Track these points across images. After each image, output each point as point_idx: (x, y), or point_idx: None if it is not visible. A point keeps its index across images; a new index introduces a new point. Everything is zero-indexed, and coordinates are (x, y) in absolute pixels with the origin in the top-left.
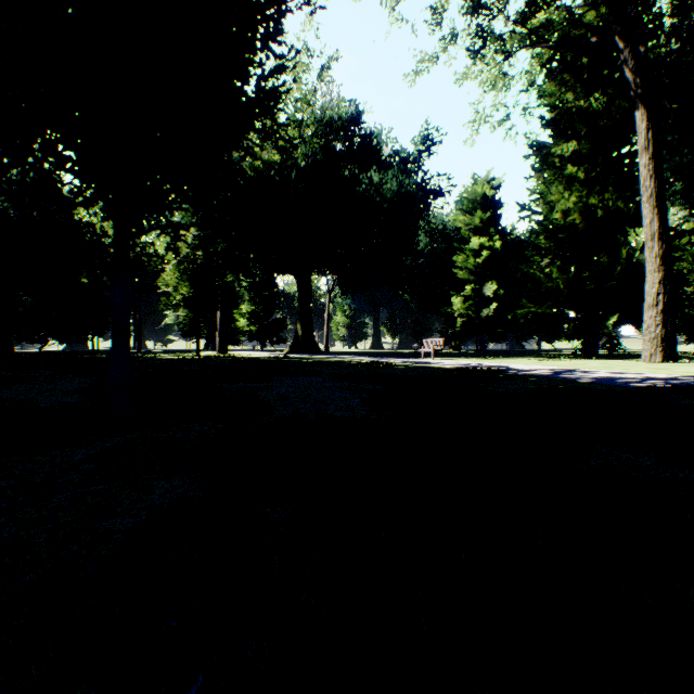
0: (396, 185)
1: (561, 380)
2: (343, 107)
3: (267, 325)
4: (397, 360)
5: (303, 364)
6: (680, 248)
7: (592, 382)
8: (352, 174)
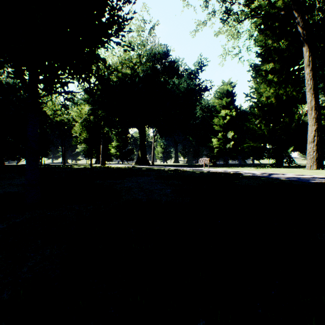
0: (186, 85)
1: (272, 178)
2: (160, 48)
3: (124, 152)
4: (187, 168)
5: (141, 170)
6: (323, 114)
7: (289, 179)
8: (165, 80)
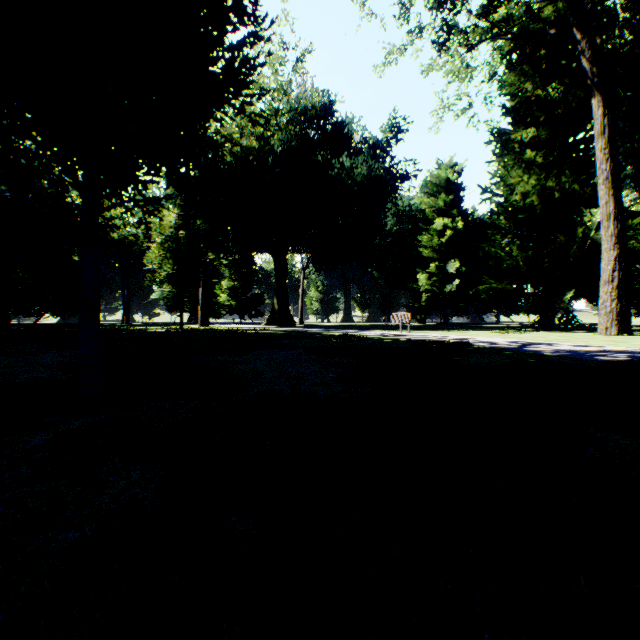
0: (366, 170)
1: (527, 353)
2: (316, 97)
3: (246, 300)
4: (367, 333)
5: (279, 337)
6: (633, 228)
7: (558, 355)
8: (325, 159)
